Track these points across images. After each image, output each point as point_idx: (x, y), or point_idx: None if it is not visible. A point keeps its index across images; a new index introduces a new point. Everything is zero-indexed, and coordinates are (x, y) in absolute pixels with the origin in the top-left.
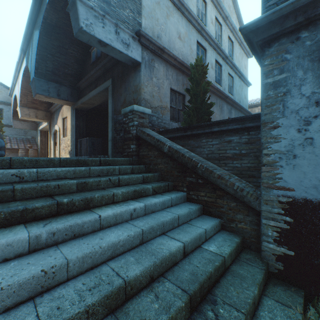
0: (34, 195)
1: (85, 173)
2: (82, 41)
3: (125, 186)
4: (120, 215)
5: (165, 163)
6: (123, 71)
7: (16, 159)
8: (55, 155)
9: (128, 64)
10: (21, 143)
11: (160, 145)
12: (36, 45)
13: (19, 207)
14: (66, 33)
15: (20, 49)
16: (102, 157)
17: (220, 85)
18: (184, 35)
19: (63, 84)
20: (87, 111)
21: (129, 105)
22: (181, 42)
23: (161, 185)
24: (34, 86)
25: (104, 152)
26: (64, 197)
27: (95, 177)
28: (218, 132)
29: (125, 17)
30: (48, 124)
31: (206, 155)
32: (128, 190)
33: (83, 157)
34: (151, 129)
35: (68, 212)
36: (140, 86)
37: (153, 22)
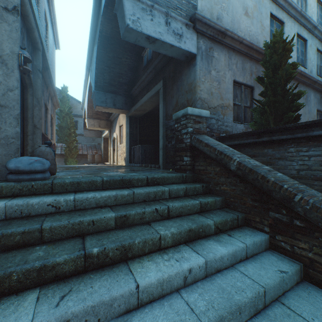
0: (64, 235)
1: (128, 199)
2: (134, 47)
3: (176, 219)
4: (168, 281)
5: (231, 185)
6: (175, 69)
7: (57, 182)
8: (114, 161)
9: (180, 59)
10: (90, 150)
11: (224, 160)
12: (95, 60)
13: (35, 264)
14: (119, 42)
15: (86, 67)
16: (153, 167)
17: (304, 67)
18: (252, 10)
19: (118, 94)
20: (140, 118)
21: (182, 108)
22: (249, 19)
23: (227, 219)
24: (94, 99)
25: (156, 158)
26: (96, 242)
27: (139, 205)
28: (321, 137)
29: (177, 2)
30: (108, 132)
31: (296, 171)
32: (180, 230)
33: (136, 165)
34: (208, 135)
35: (98, 267)
36: (195, 83)
37: (211, 1)
